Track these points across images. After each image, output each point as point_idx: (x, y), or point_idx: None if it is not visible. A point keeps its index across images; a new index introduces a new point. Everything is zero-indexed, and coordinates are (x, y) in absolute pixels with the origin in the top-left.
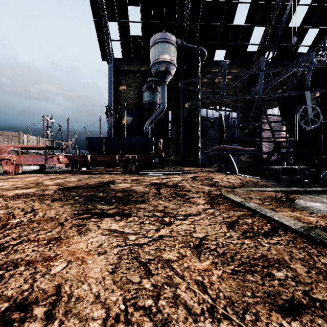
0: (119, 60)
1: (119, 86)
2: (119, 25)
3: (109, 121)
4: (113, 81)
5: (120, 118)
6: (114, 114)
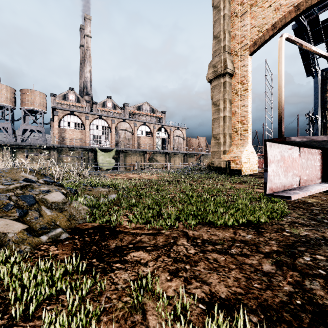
0: (326, 70)
1: (325, 93)
2: (326, 43)
3: (314, 128)
4: (319, 91)
5: (327, 122)
6: (320, 120)
